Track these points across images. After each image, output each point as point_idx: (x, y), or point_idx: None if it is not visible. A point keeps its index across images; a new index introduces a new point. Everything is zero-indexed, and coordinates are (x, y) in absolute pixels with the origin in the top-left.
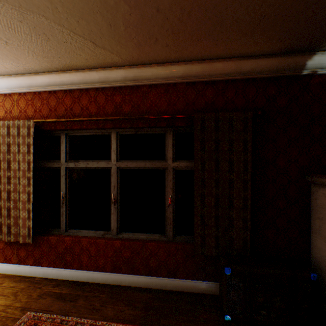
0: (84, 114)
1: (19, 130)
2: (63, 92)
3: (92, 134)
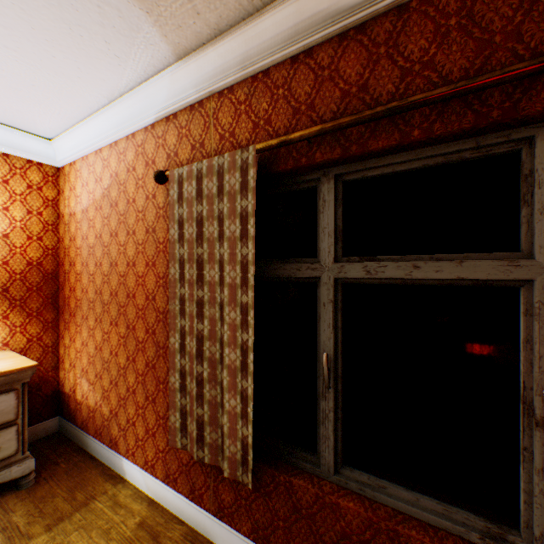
0: (411, 91)
1: (221, 179)
2: (333, 44)
3: (430, 164)
